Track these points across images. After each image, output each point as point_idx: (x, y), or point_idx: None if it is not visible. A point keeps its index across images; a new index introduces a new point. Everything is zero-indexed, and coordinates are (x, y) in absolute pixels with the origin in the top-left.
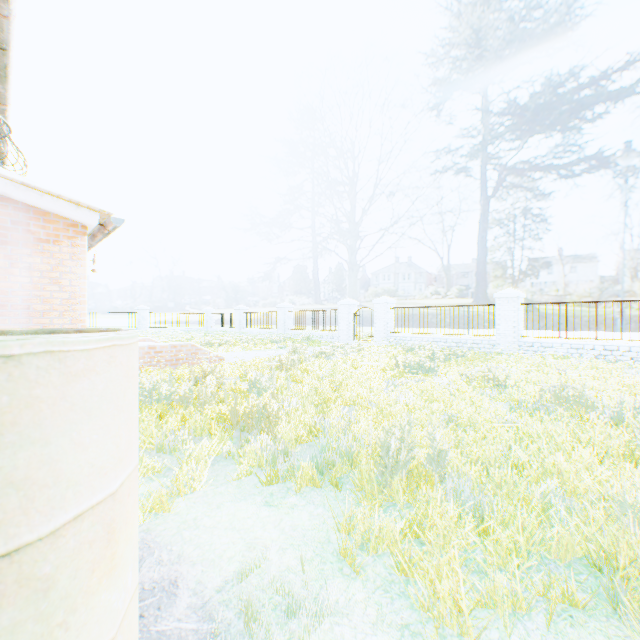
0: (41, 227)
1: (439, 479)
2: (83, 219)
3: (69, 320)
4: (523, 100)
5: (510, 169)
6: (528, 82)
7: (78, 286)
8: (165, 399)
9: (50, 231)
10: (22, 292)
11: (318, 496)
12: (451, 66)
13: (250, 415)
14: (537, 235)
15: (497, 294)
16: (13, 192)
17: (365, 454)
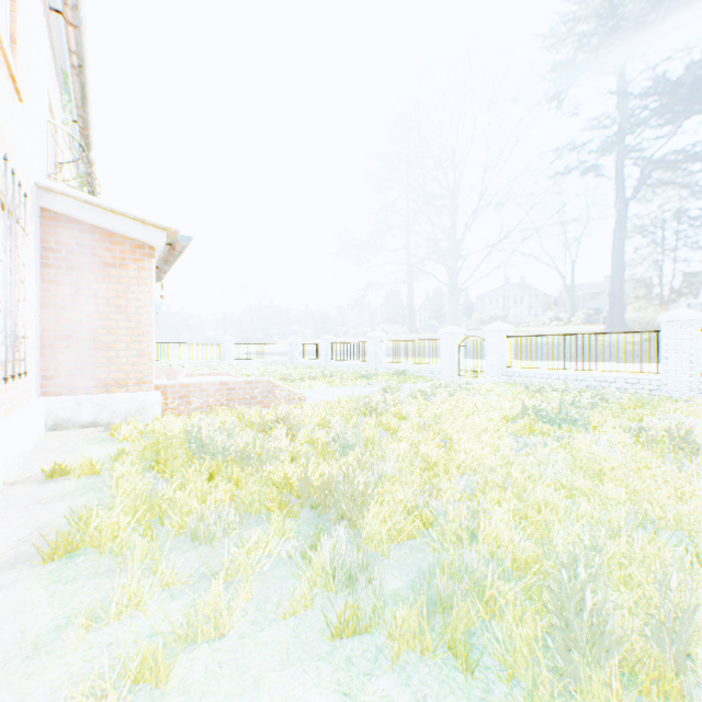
0: (107, 250)
1: (674, 670)
2: (149, 239)
3: (136, 352)
4: (682, 68)
5: (662, 159)
6: (689, 44)
7: (145, 314)
8: (223, 453)
9: (116, 254)
10: (88, 322)
11: (432, 681)
12: (579, 39)
13: (324, 489)
14: (701, 241)
15: (663, 316)
16: (77, 212)
17: (513, 593)
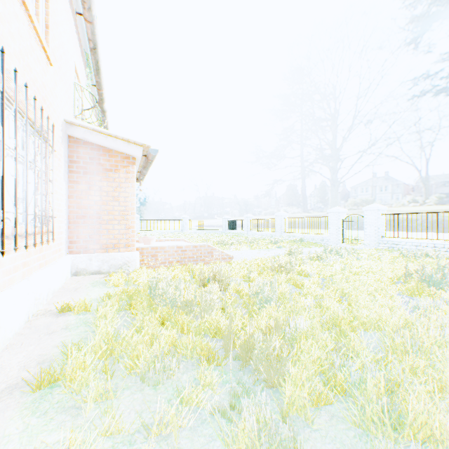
0: (107, 160)
1: None
2: (132, 152)
3: (124, 226)
4: None
5: None
6: None
7: (130, 201)
8: (172, 301)
9: (112, 163)
10: (95, 207)
11: None
12: None
13: (247, 343)
14: None
15: None
16: (89, 137)
17: None
